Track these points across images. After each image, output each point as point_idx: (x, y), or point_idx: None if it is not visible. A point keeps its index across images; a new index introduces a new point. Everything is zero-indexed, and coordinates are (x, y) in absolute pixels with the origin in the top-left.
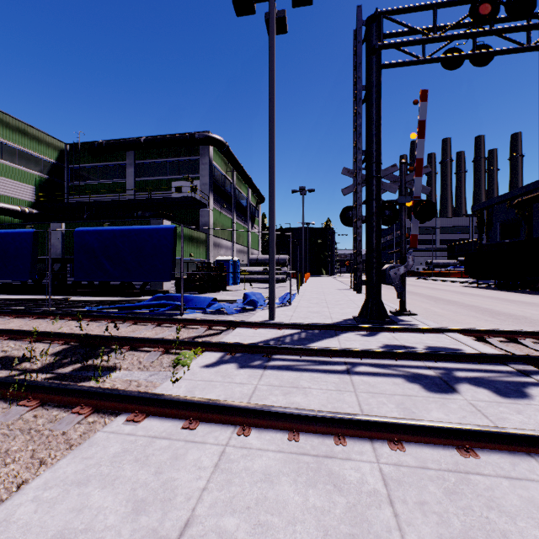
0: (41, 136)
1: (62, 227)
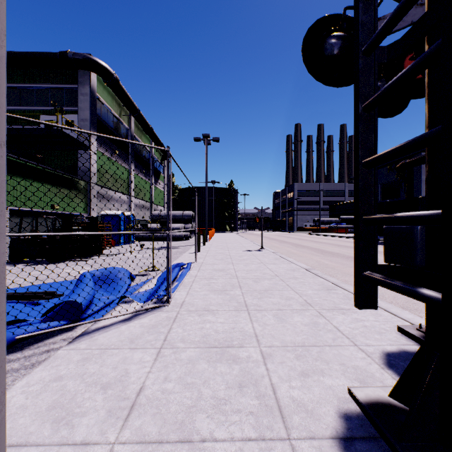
0: None
1: None
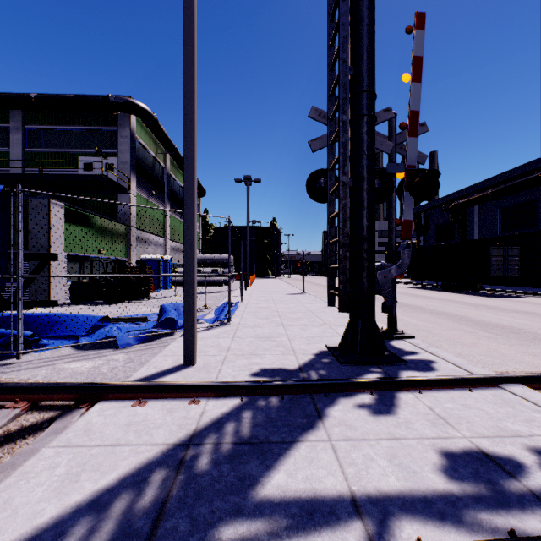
0: None
1: None
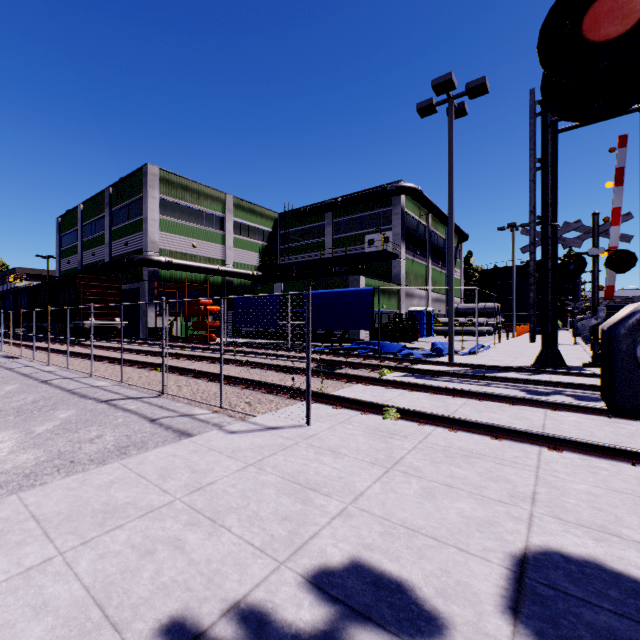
0: (263, 212)
1: (282, 287)
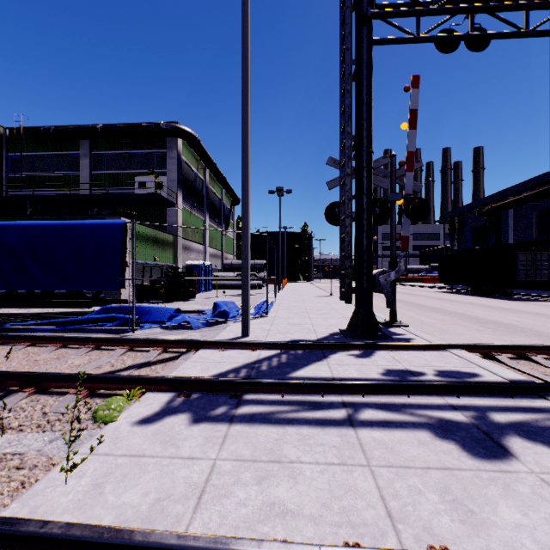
0: None
1: None
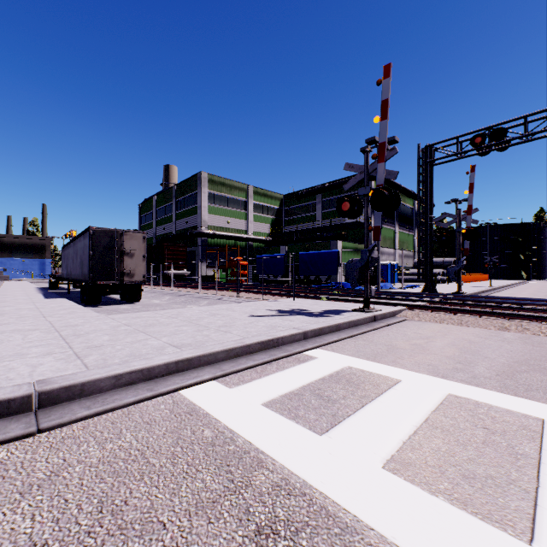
0: (272, 195)
1: (286, 248)
